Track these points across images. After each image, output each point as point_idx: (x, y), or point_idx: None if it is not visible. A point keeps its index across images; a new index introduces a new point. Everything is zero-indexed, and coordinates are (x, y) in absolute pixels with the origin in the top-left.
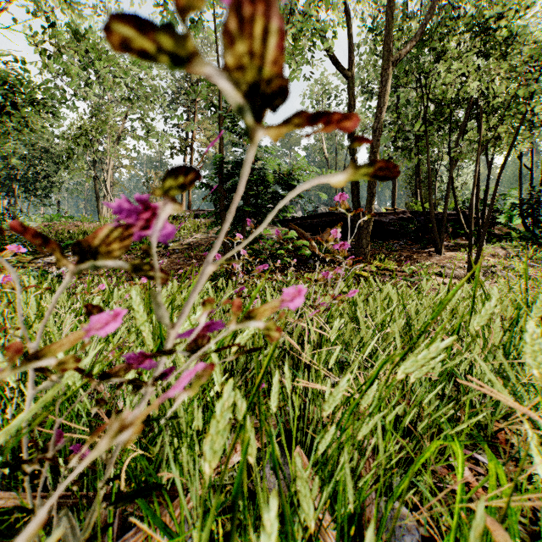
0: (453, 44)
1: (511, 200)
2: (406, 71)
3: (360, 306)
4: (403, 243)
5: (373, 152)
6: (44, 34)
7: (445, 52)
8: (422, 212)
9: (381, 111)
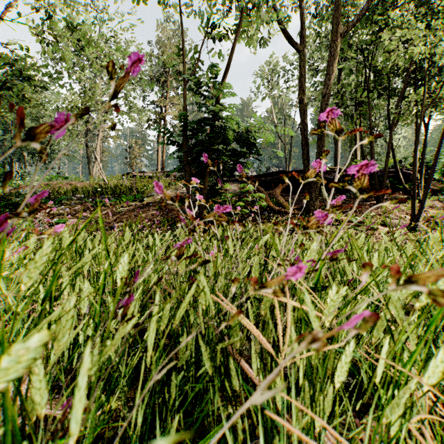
0: (397, 13)
1: (443, 158)
2: (350, 44)
3: (343, 260)
4: (347, 197)
5: None
6: (41, 24)
7: (386, 25)
8: None
9: (329, 78)
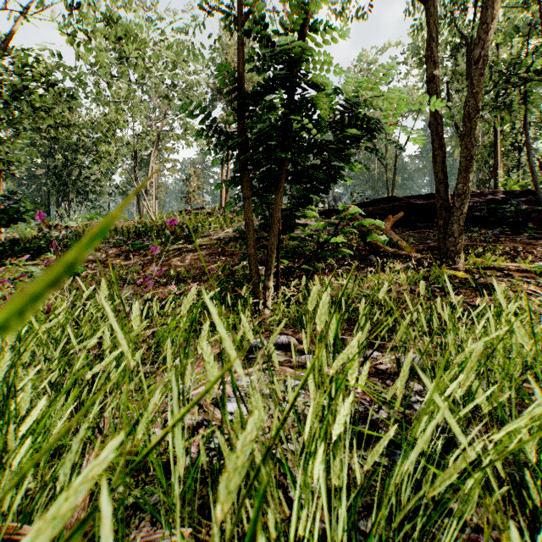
0: None
1: None
2: None
3: None
4: (498, 232)
5: (473, 94)
6: (69, 16)
7: None
8: (520, 192)
9: (486, 29)
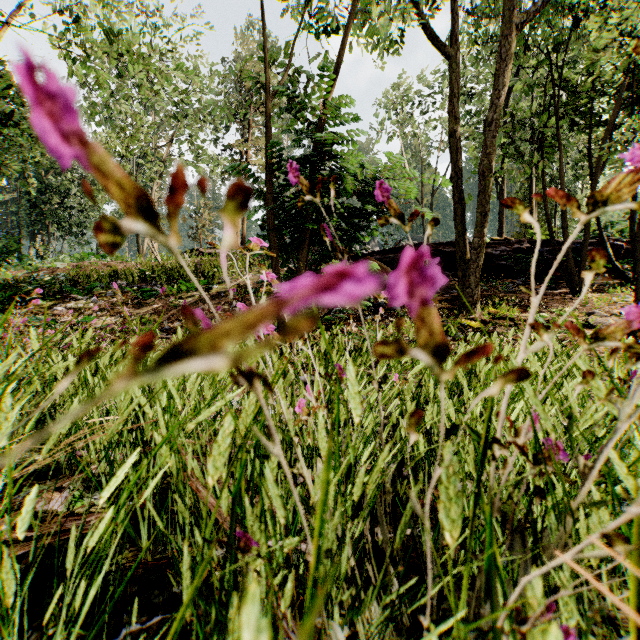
0: None
1: None
2: (529, 44)
3: None
4: (521, 282)
5: (486, 154)
6: (64, 30)
7: (588, 12)
8: (545, 242)
9: (498, 95)
